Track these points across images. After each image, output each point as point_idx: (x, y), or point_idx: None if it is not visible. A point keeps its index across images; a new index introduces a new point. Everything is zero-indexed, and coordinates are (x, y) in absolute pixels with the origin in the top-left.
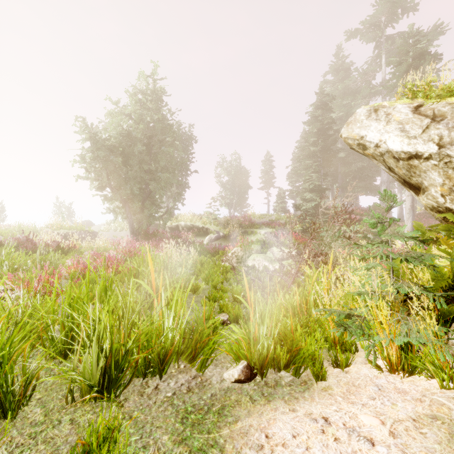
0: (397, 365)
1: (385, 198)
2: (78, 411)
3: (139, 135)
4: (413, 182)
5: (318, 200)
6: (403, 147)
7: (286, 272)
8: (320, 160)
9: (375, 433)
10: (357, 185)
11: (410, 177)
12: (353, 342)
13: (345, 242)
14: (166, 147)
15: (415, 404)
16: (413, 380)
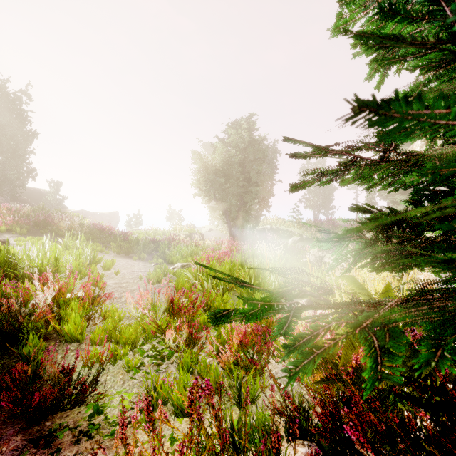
0: None
1: None
2: None
3: (236, 160)
4: None
5: None
6: None
7: None
8: None
9: None
10: None
11: None
12: None
13: None
14: (256, 165)
15: None
16: None
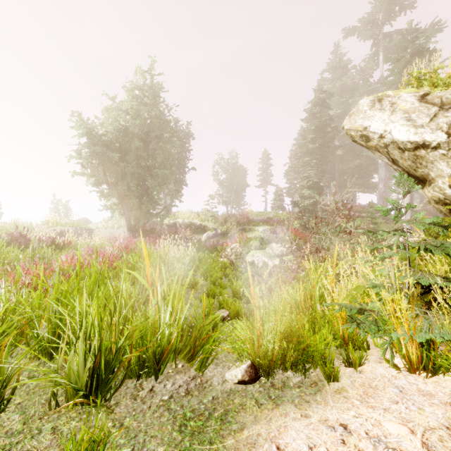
0: (417, 364)
1: (401, 183)
2: (62, 418)
3: (136, 130)
4: (419, 174)
5: (316, 197)
6: (409, 137)
7: (286, 267)
8: (318, 157)
9: (405, 444)
10: (355, 183)
11: (415, 169)
12: (364, 339)
13: (346, 238)
14: (163, 143)
15: (445, 409)
16: (438, 381)
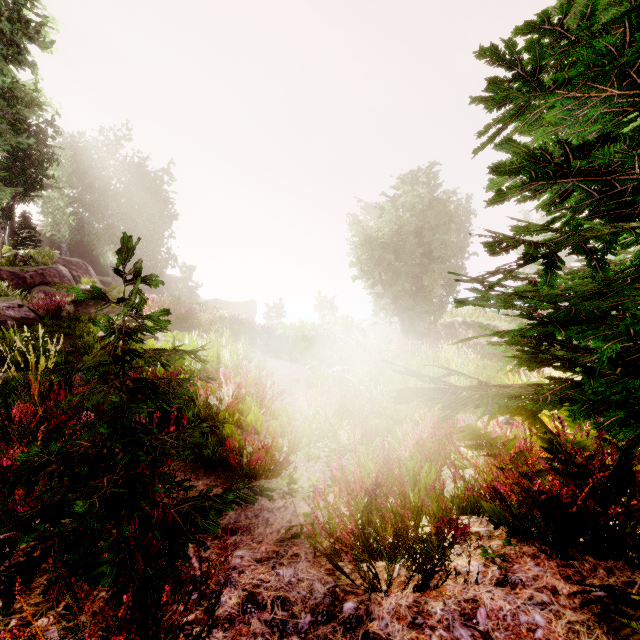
0: None
1: None
2: None
3: (411, 228)
4: None
5: None
6: None
7: None
8: None
9: None
10: None
11: None
12: None
13: None
14: (440, 234)
15: None
16: None
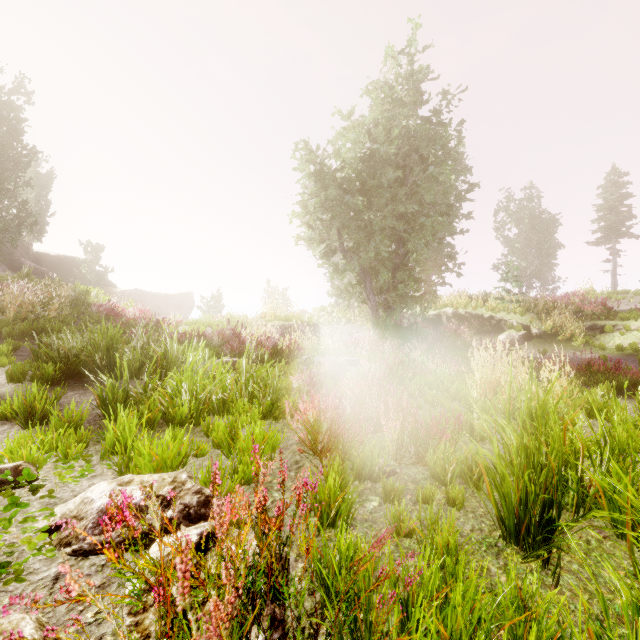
0: None
1: None
2: None
3: (392, 148)
4: None
5: None
6: None
7: None
8: None
9: None
10: None
11: None
12: None
13: None
14: (435, 167)
15: None
16: None
